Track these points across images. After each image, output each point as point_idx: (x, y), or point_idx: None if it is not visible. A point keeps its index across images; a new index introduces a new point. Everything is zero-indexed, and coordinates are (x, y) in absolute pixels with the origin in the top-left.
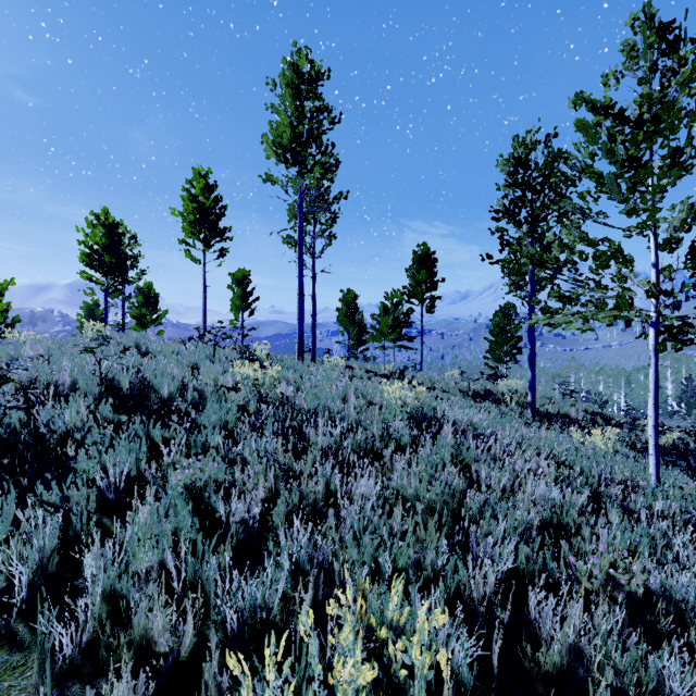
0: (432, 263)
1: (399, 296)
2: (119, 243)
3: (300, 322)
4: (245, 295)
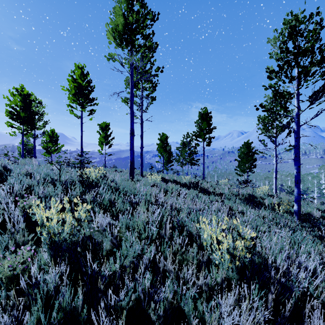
0: (209, 118)
1: (191, 136)
2: (29, 105)
3: (131, 152)
4: (106, 136)
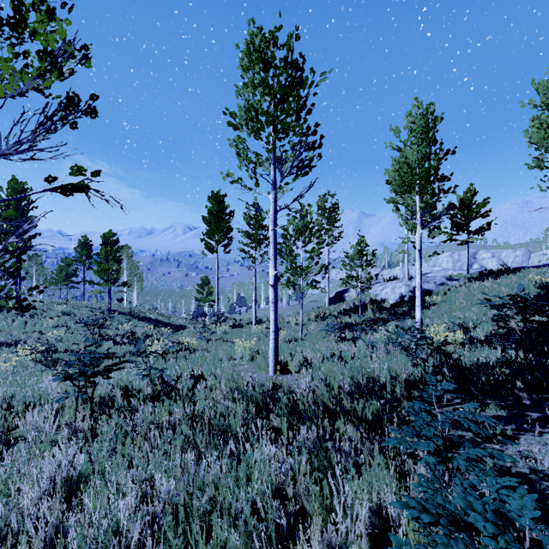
0: (90, 246)
1: (70, 261)
2: None
3: (17, 284)
4: None
